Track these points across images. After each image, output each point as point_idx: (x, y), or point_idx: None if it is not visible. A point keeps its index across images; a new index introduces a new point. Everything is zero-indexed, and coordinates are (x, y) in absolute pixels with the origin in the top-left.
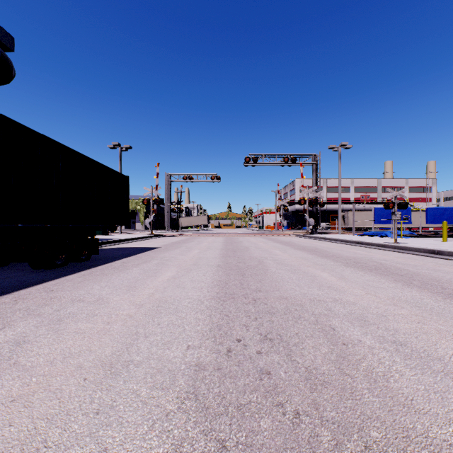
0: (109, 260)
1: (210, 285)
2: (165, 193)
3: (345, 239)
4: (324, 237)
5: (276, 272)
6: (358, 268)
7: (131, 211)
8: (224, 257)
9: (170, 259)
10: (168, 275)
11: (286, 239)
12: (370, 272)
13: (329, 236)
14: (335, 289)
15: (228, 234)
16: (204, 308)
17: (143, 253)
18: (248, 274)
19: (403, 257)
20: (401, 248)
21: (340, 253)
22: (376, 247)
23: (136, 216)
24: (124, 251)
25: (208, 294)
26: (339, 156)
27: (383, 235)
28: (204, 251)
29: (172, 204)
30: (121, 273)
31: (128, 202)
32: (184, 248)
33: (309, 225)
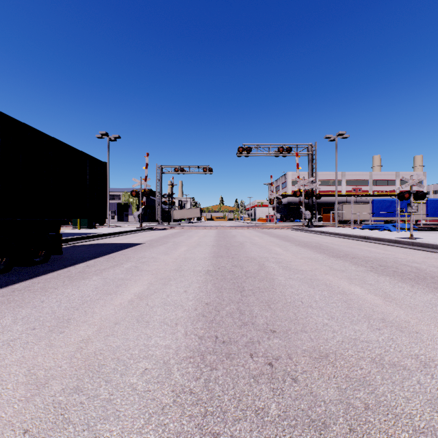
0: (71, 263)
1: (191, 316)
2: (157, 185)
3: (348, 233)
4: (323, 231)
5: (287, 284)
6: (395, 277)
7: (124, 203)
8: (215, 258)
9: (149, 261)
10: (134, 292)
11: (282, 233)
12: (419, 285)
13: (327, 230)
14: (398, 326)
15: (220, 227)
16: (169, 401)
17: (120, 252)
18: (248, 290)
19: (434, 258)
20: (422, 245)
21: (352, 251)
22: (389, 243)
23: (129, 208)
24: (100, 249)
25: (184, 344)
26: (336, 146)
27: (387, 228)
28: (193, 249)
29: (163, 197)
30: (69, 287)
31: (105, 192)
32: (170, 245)
33: (305, 218)
